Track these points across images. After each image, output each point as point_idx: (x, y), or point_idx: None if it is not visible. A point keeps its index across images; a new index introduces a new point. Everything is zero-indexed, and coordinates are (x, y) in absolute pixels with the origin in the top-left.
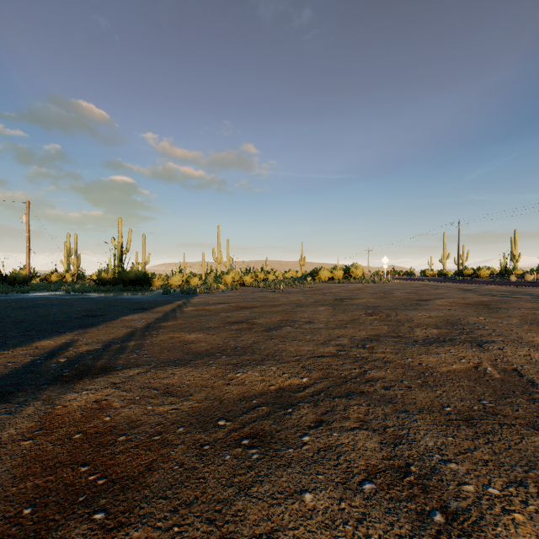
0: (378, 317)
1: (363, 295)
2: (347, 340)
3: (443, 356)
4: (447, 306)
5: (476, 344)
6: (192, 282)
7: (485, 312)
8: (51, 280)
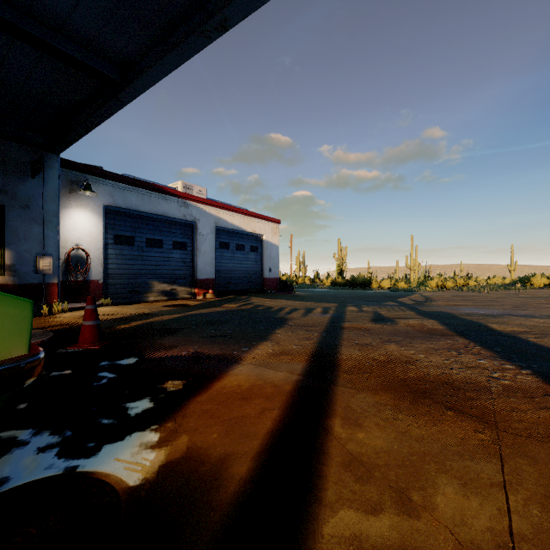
0: None
1: None
2: (520, 302)
3: None
4: None
5: None
6: (399, 285)
7: None
8: (298, 282)
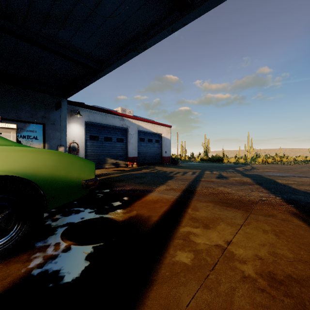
0: None
1: None
2: (306, 170)
3: None
4: None
5: None
6: (239, 161)
7: None
8: (181, 159)
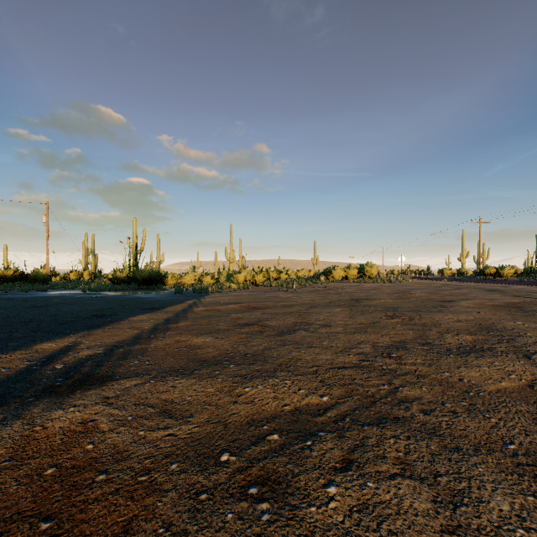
0: (400, 320)
1: (380, 295)
2: (369, 348)
3: (487, 370)
4: (475, 308)
5: (522, 355)
6: (204, 281)
7: (520, 316)
8: (70, 278)
